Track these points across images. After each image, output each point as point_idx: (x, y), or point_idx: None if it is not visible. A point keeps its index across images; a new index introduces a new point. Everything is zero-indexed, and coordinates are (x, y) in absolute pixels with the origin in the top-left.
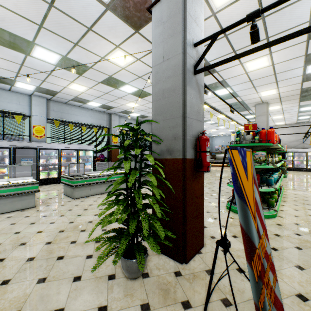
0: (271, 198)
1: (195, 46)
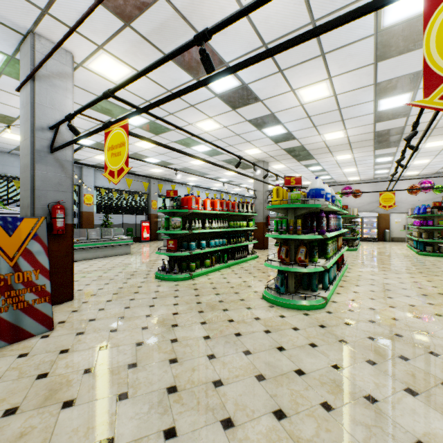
0: (192, 263)
1: (51, 130)
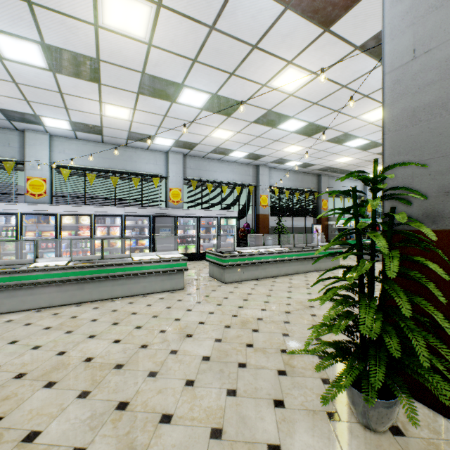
0: None
1: None
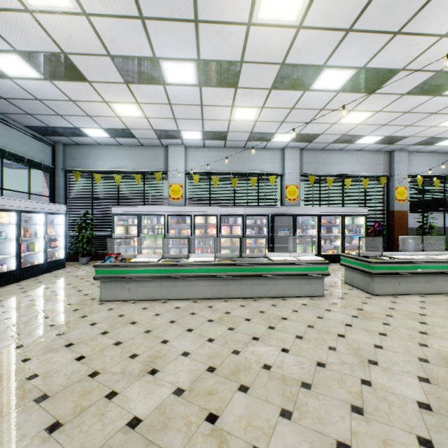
0: None
1: None
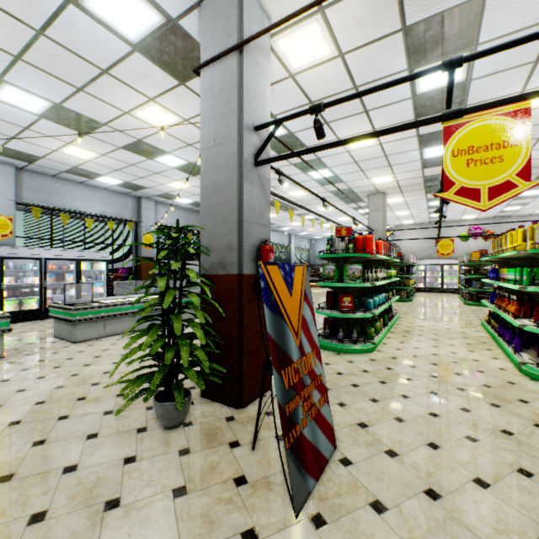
0: (370, 327)
1: (256, 130)
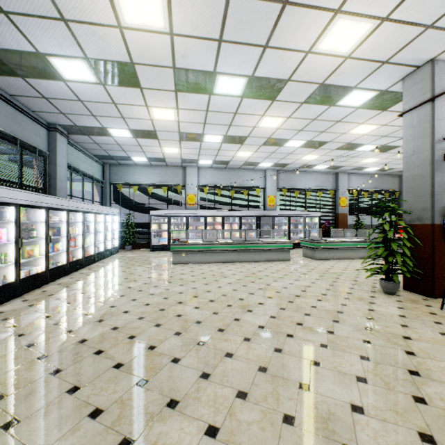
0: None
1: (444, 140)
